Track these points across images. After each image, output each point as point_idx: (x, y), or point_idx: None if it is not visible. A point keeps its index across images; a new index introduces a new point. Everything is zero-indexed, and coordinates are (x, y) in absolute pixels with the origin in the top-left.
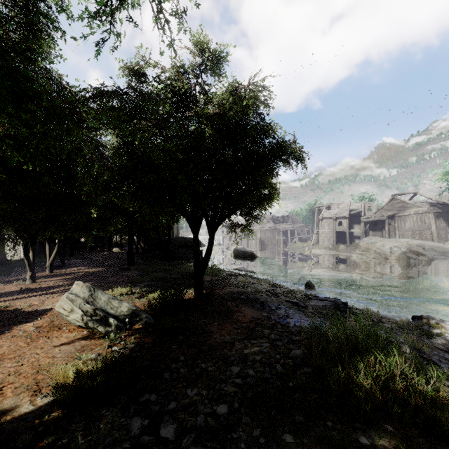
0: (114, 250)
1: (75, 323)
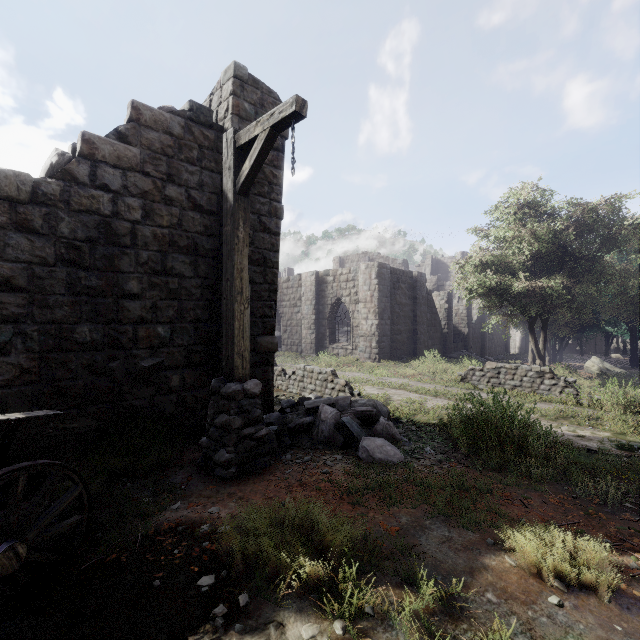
0: (613, 356)
1: (594, 371)
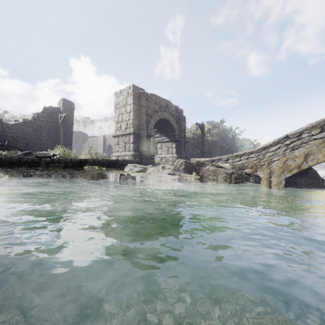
0: None
1: None
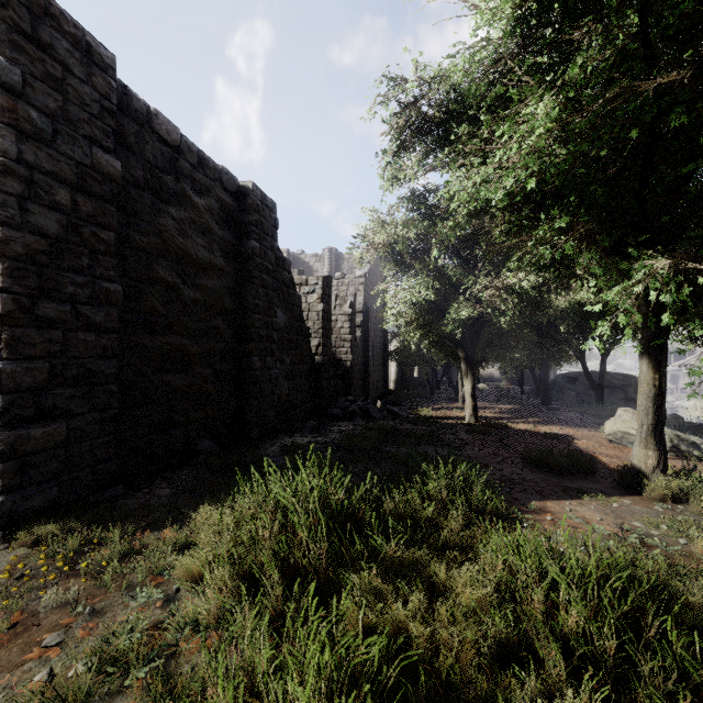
0: (480, 387)
1: None
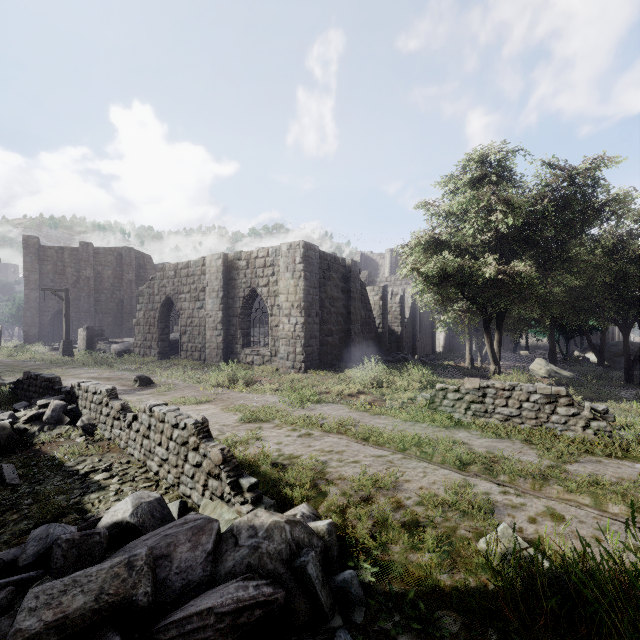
0: (522, 353)
1: (542, 375)
